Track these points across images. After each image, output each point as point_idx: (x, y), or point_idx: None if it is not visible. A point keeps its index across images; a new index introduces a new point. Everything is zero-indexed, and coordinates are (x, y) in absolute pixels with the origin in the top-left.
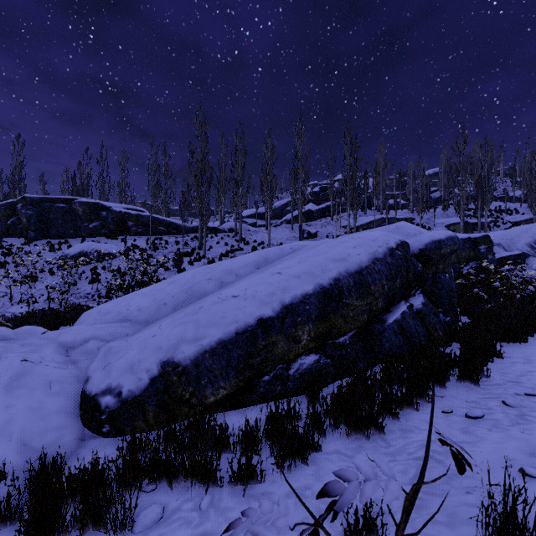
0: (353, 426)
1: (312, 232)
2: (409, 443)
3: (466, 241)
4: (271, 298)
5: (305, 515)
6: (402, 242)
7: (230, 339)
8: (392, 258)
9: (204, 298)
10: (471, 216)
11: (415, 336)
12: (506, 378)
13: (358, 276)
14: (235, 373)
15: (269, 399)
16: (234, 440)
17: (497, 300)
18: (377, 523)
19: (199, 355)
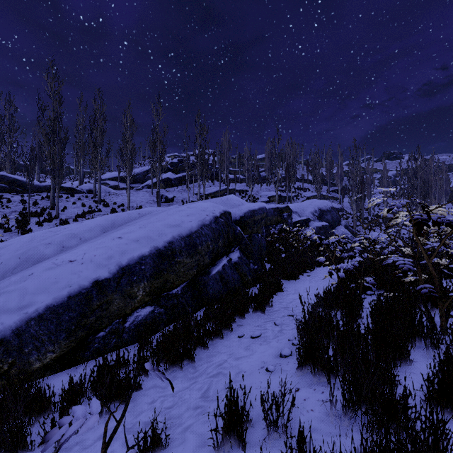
0: (170, 362)
1: (170, 197)
2: (210, 365)
3: (275, 210)
4: (109, 261)
5: (112, 449)
6: (225, 212)
7: (61, 303)
8: (216, 224)
9: (39, 264)
10: (284, 191)
11: (232, 282)
12: (281, 305)
13: (189, 239)
14: (66, 335)
15: (103, 353)
16: (58, 400)
17: (290, 251)
18: (167, 436)
19: (23, 324)
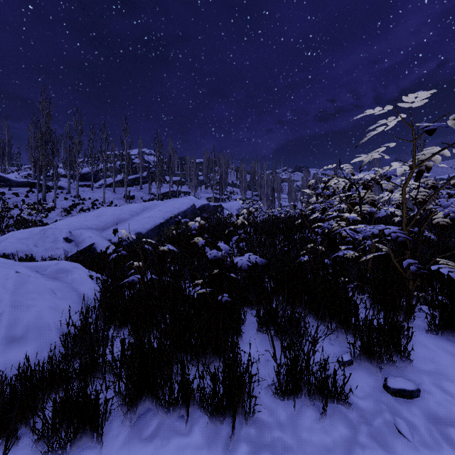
0: None
1: (132, 195)
2: None
3: (213, 206)
4: (161, 217)
5: None
6: (194, 203)
7: (154, 227)
8: (192, 208)
9: (132, 219)
10: (218, 194)
11: None
12: None
13: (184, 213)
14: (157, 236)
15: None
16: None
17: None
18: None
19: (147, 231)
